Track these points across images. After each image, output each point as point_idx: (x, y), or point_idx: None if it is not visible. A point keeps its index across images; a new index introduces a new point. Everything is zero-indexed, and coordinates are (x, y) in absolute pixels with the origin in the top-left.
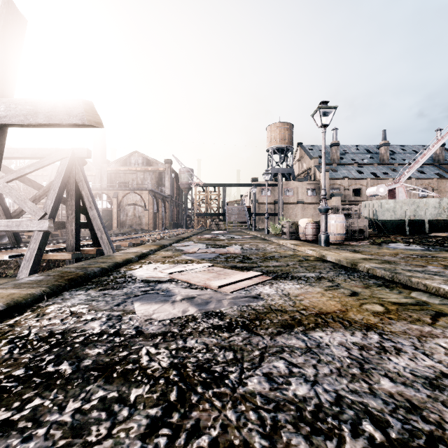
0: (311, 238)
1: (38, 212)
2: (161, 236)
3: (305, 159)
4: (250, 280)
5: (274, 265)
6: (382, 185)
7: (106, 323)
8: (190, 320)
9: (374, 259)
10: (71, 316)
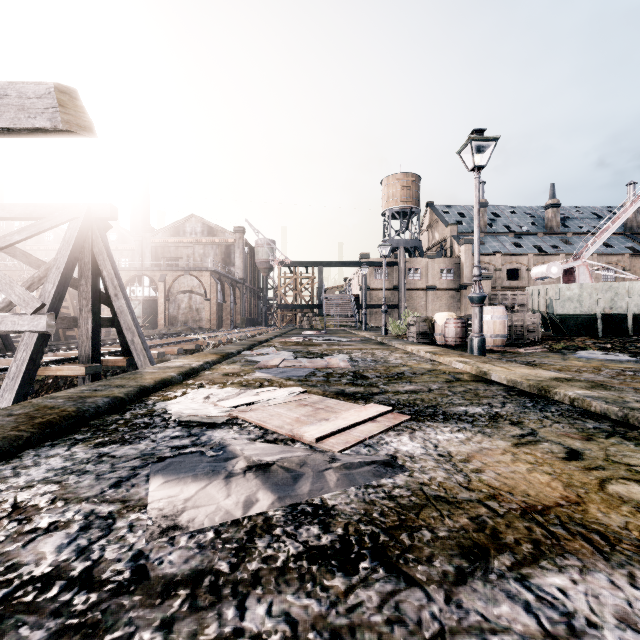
0: (453, 342)
1: (31, 302)
2: (228, 338)
3: (438, 226)
4: (373, 422)
5: (407, 390)
6: (555, 263)
7: (75, 539)
8: (258, 532)
9: (573, 380)
10: (7, 519)
